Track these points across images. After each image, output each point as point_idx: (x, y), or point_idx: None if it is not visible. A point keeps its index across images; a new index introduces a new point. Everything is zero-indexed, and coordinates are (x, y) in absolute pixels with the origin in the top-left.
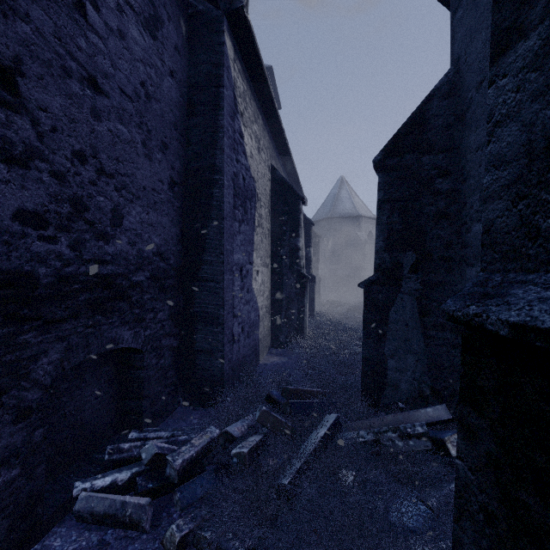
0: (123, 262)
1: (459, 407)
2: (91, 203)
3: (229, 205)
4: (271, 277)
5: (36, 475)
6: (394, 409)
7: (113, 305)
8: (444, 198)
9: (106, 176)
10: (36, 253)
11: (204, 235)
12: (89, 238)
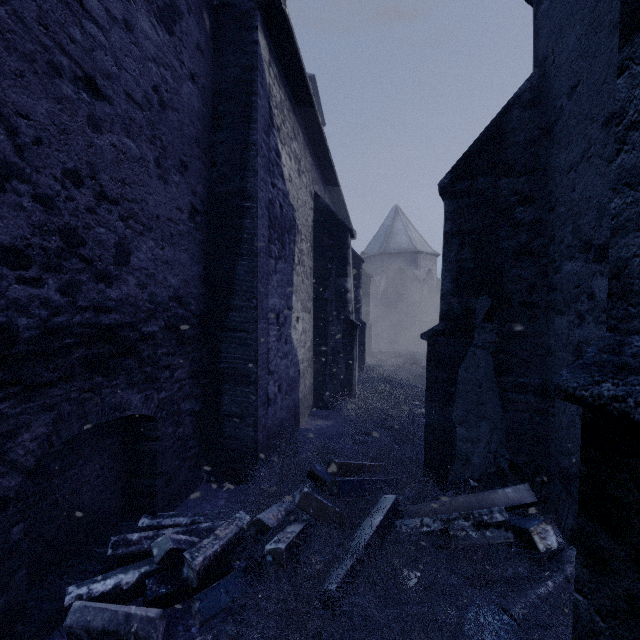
0: (130, 309)
1: (578, 520)
2: (88, 235)
3: (263, 239)
4: (313, 324)
5: (14, 583)
6: (464, 488)
7: (118, 363)
8: (527, 230)
9: (108, 202)
10: (14, 299)
11: (232, 275)
12: (86, 280)
